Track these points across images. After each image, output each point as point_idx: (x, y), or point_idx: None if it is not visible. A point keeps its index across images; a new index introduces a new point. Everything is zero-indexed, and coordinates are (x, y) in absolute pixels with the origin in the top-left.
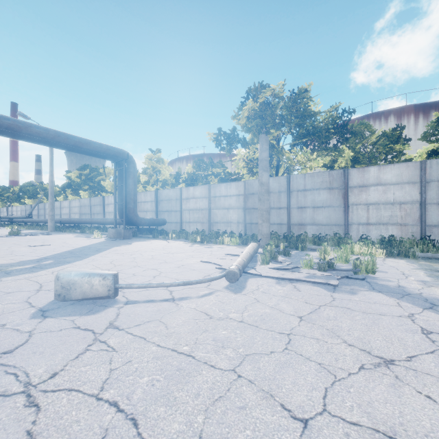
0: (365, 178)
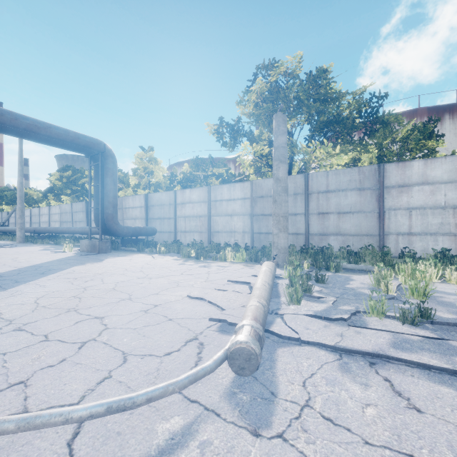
0: (407, 175)
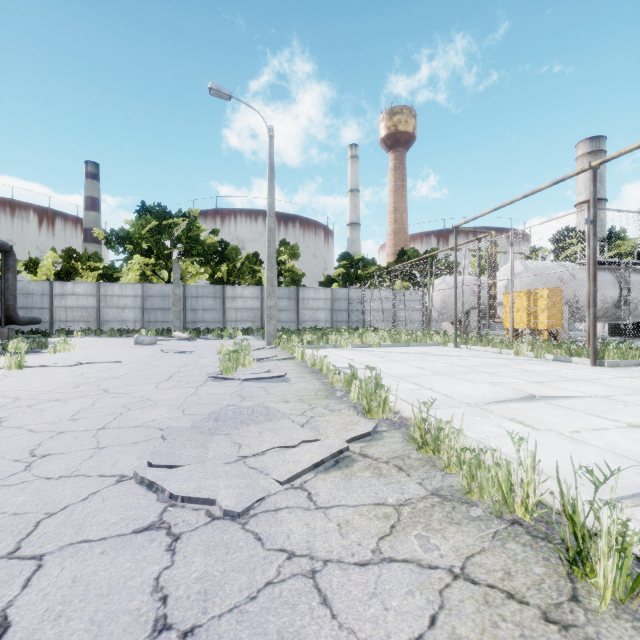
0: (235, 292)
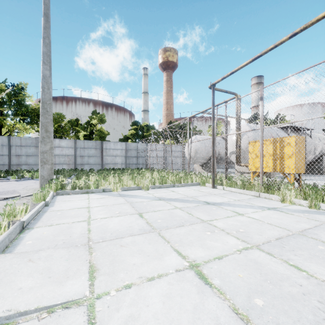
0: (54, 143)
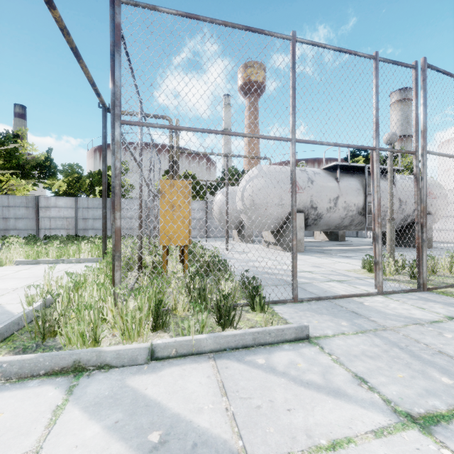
0: (49, 202)
